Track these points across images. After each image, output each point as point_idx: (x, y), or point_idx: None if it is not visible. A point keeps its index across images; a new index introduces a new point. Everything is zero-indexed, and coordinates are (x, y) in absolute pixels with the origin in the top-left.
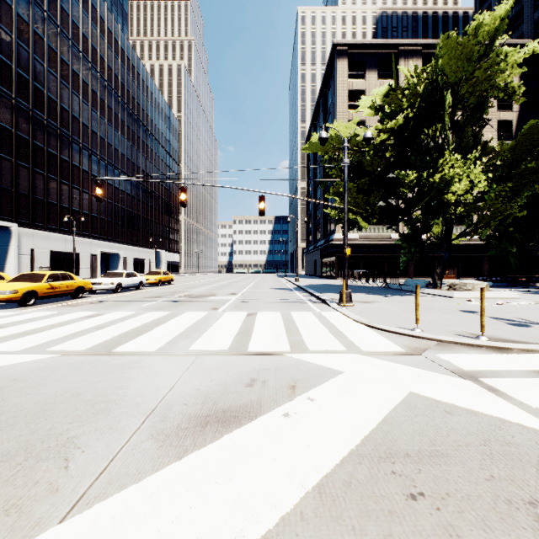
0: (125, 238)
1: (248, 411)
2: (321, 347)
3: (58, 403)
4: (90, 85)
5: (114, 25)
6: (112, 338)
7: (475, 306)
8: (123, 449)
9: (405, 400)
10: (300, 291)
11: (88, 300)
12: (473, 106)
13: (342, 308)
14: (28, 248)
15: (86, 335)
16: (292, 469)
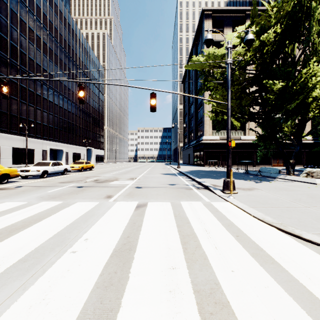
0: (67, 140)
1: None
2: None
3: None
4: (42, 39)
5: (59, 2)
6: None
7: None
8: None
9: None
10: (182, 176)
11: (9, 185)
12: None
13: (230, 197)
14: None
15: None
16: None
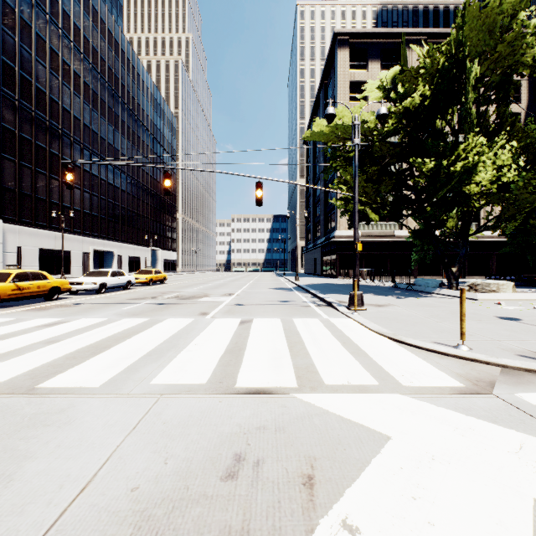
0: (120, 236)
1: None
2: (341, 378)
3: None
4: (82, 77)
5: (108, 16)
6: (53, 361)
7: (512, 312)
8: None
9: None
10: (301, 292)
11: (63, 302)
12: (498, 83)
13: (353, 314)
14: (14, 245)
15: (21, 356)
16: None
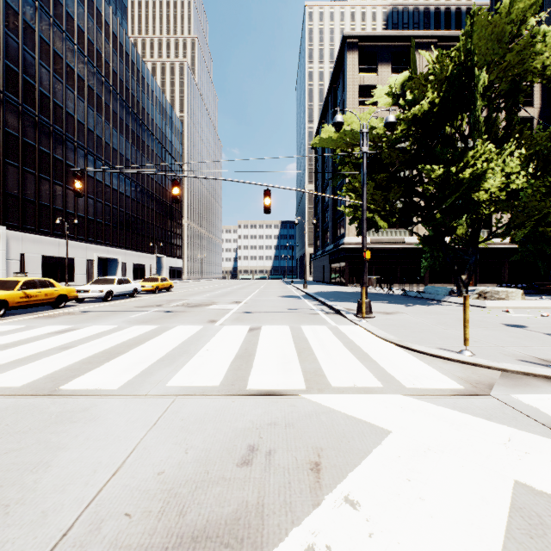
0: (124, 243)
1: (240, 538)
2: (347, 381)
3: None
4: (86, 80)
5: (112, 18)
6: (70, 366)
7: (518, 319)
8: None
9: (515, 503)
10: (309, 299)
11: (71, 310)
12: (507, 90)
13: (361, 321)
14: (17, 252)
15: (38, 361)
16: None
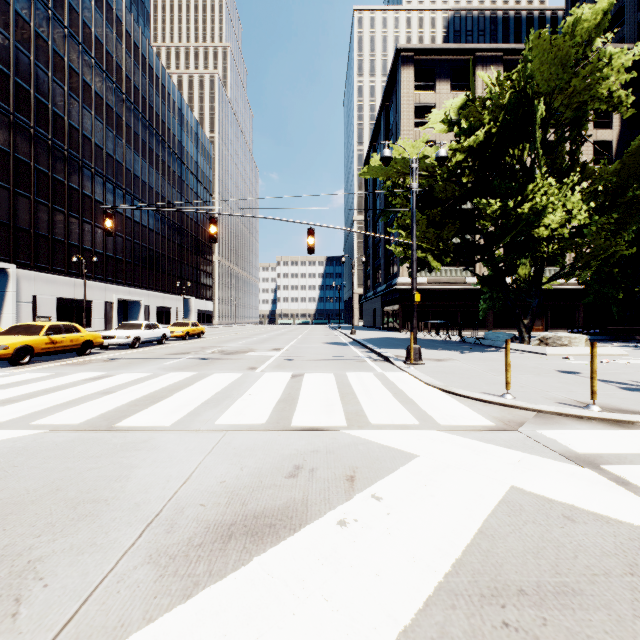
0: (147, 283)
1: (290, 516)
2: (386, 420)
3: (27, 504)
4: (105, 99)
5: (134, 27)
6: (118, 408)
7: (575, 366)
8: (105, 581)
9: (506, 499)
10: (357, 346)
11: (98, 357)
12: (570, 119)
13: (410, 368)
14: (29, 294)
15: (85, 403)
16: (353, 619)
